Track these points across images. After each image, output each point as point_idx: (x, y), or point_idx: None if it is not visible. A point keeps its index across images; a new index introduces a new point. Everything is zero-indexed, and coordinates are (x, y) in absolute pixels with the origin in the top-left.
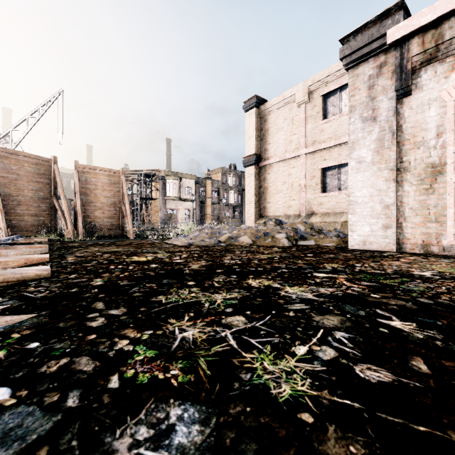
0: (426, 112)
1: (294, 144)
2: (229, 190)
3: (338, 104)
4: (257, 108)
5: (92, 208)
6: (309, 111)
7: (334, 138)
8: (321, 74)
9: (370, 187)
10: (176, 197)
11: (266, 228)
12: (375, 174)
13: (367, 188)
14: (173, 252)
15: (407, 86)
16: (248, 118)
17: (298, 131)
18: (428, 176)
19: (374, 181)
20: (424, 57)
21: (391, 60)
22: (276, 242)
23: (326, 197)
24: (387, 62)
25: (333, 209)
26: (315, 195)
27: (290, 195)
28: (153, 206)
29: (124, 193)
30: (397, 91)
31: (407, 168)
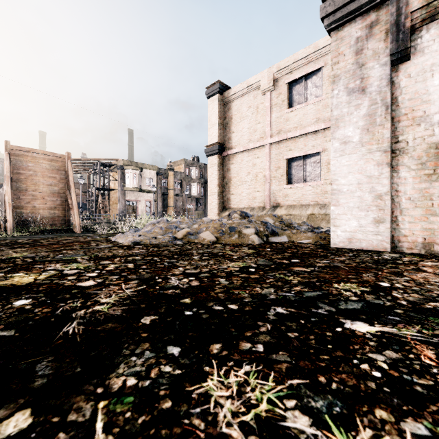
0: (429, 80)
1: (259, 133)
2: (192, 182)
3: (303, 93)
4: (220, 94)
5: (29, 198)
6: (274, 99)
7: (300, 127)
8: (287, 60)
9: (357, 173)
10: (136, 188)
11: (231, 222)
12: (363, 157)
13: (354, 173)
14: (101, 258)
15: (405, 48)
16: (211, 104)
17: (263, 120)
18: (431, 159)
19: (363, 166)
20: (426, 12)
21: (384, 17)
22: (244, 239)
23: (292, 189)
24: (379, 21)
25: (299, 201)
26: (280, 187)
27: (254, 187)
28: (111, 197)
29: (70, 181)
30: (392, 55)
31: (403, 150)
